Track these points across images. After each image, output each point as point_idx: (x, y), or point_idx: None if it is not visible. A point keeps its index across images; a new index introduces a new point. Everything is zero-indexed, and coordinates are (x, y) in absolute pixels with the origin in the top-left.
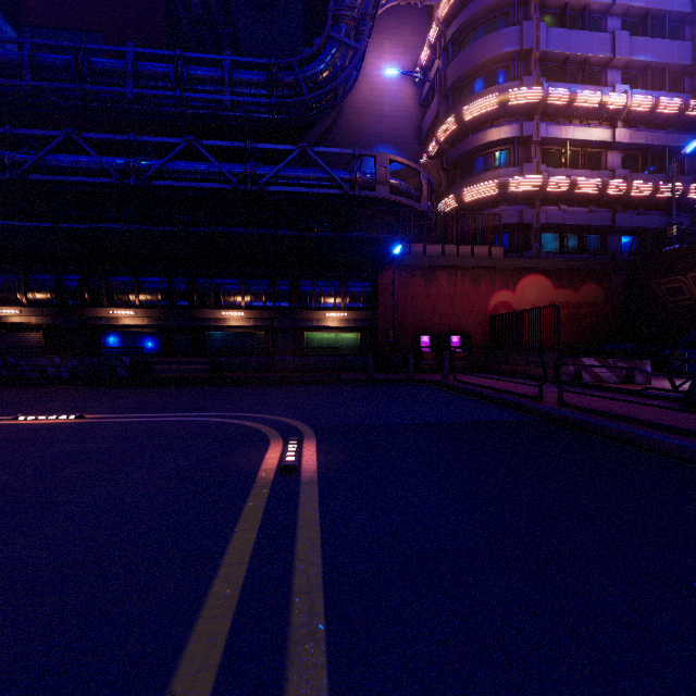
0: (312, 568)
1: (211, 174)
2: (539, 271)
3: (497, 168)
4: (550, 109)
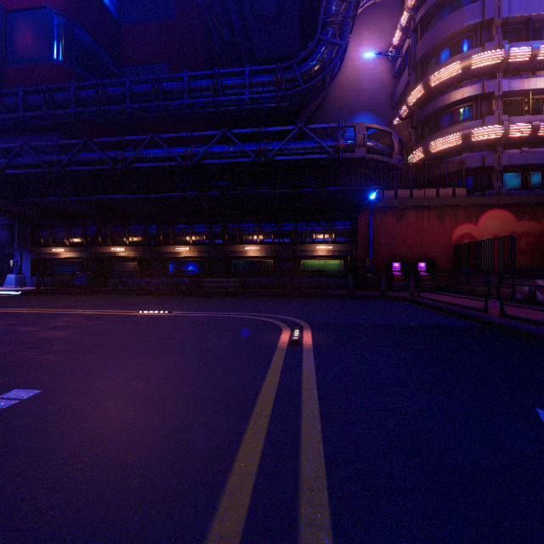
0: (311, 382)
1: (237, 152)
2: (501, 206)
3: (461, 122)
4: (512, 66)
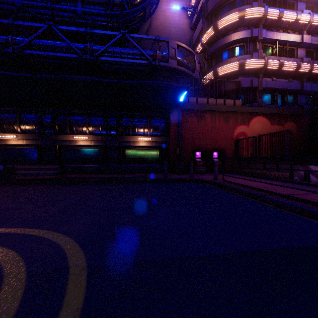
0: None
1: (64, 48)
2: (262, 114)
3: (237, 56)
4: (268, 22)
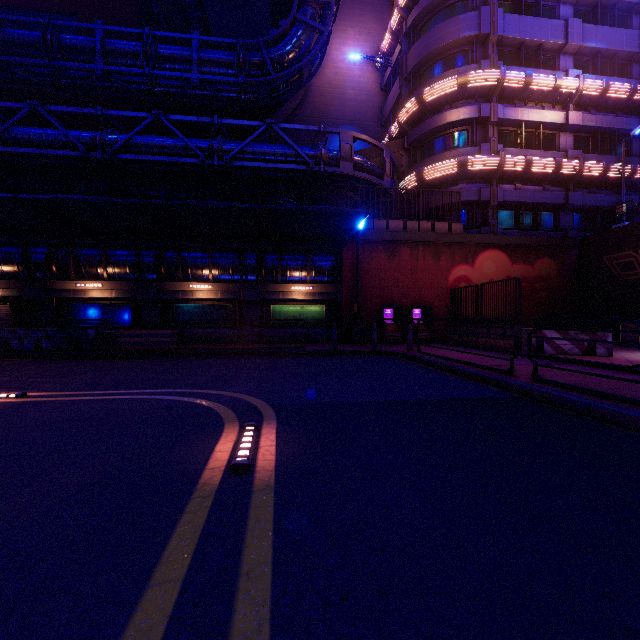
0: None
1: (178, 148)
2: (497, 246)
3: (456, 147)
4: (507, 91)
